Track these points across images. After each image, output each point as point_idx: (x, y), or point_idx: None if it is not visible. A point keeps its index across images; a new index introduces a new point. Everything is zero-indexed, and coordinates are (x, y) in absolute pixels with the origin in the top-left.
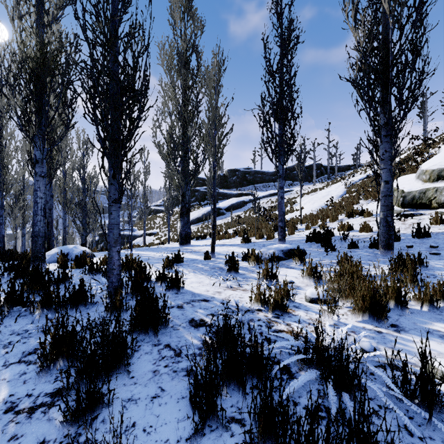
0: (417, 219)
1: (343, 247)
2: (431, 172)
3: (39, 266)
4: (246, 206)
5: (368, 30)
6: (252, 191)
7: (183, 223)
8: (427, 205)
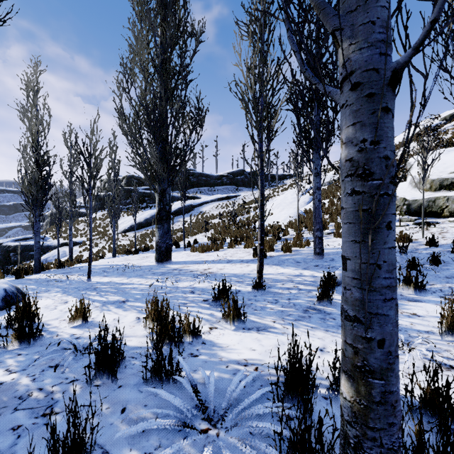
0: (439, 228)
1: (429, 263)
2: (432, 181)
3: None
4: (195, 210)
5: (449, 6)
6: (198, 194)
7: (162, 232)
8: (438, 214)
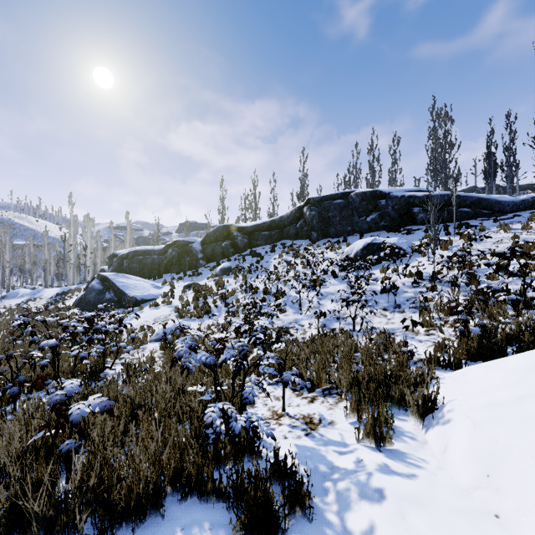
0: None
1: None
2: None
3: None
4: None
5: None
6: None
7: None
8: None
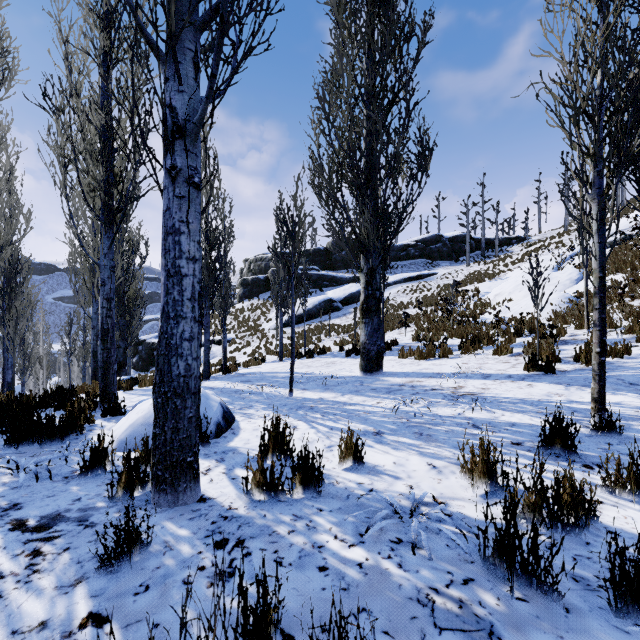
0: None
1: None
2: None
3: (188, 497)
4: None
5: None
6: None
7: (371, 329)
8: None
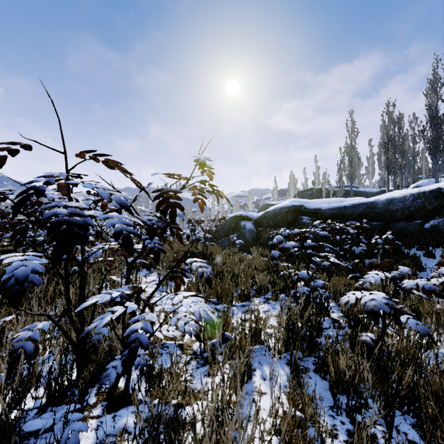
0: None
1: None
2: None
3: None
4: None
5: None
6: None
7: None
8: None
